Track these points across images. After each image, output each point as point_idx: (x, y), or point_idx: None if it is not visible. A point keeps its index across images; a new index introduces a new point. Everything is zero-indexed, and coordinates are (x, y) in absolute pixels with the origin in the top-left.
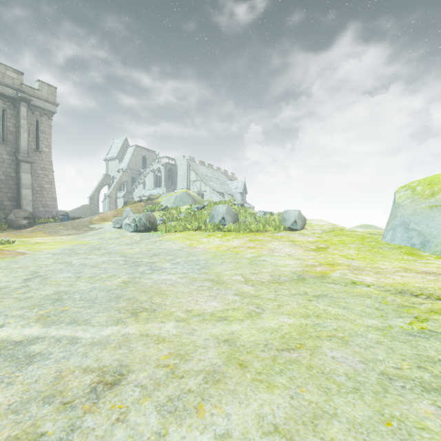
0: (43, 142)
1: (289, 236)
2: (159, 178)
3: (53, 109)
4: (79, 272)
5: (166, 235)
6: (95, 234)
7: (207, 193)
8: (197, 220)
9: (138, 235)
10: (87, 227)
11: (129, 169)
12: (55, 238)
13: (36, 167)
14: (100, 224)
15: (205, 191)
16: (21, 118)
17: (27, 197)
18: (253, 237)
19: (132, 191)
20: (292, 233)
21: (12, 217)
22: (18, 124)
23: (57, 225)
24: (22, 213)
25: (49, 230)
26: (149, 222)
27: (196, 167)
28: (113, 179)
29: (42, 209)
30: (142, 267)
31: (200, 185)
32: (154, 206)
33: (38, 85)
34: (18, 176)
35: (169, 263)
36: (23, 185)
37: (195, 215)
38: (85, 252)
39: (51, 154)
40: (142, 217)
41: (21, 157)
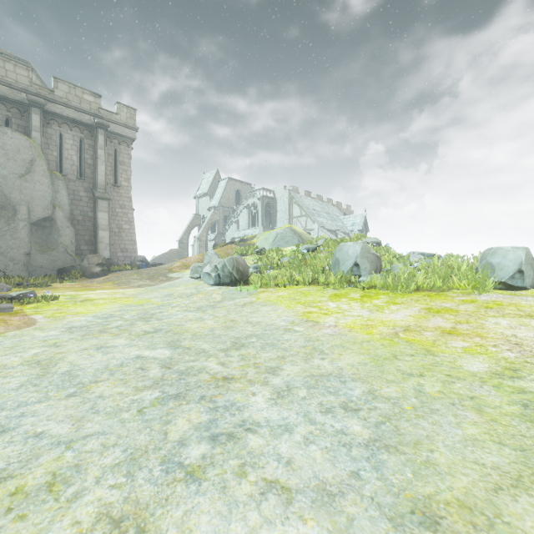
0: (122, 176)
1: (516, 303)
2: (255, 216)
3: (132, 136)
4: (7, 425)
5: (261, 292)
6: (167, 287)
7: (314, 232)
8: (310, 268)
9: (219, 290)
10: (165, 276)
11: (220, 207)
12: (118, 291)
13: (114, 204)
14: (180, 272)
15: (312, 229)
16: (98, 148)
17: (104, 240)
18: (431, 302)
19: (224, 233)
20: (514, 295)
21: (85, 263)
22: (96, 155)
23: (132, 273)
24: (95, 259)
25: (120, 280)
26: (236, 270)
27: (300, 200)
28: (203, 219)
29: (120, 254)
30: (191, 405)
31: (306, 221)
32: (246, 248)
33: (116, 108)
34: (95, 215)
35: (266, 389)
36: (99, 225)
37: (304, 260)
38: (120, 326)
39: (130, 188)
40: (227, 263)
41: (98, 193)
